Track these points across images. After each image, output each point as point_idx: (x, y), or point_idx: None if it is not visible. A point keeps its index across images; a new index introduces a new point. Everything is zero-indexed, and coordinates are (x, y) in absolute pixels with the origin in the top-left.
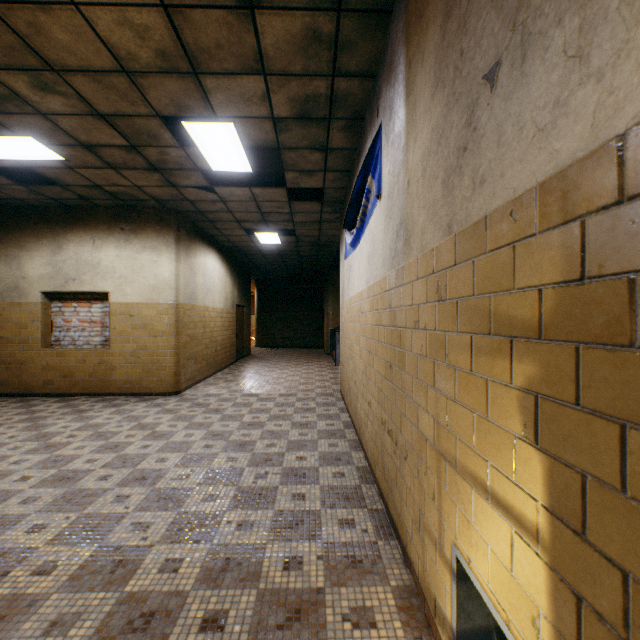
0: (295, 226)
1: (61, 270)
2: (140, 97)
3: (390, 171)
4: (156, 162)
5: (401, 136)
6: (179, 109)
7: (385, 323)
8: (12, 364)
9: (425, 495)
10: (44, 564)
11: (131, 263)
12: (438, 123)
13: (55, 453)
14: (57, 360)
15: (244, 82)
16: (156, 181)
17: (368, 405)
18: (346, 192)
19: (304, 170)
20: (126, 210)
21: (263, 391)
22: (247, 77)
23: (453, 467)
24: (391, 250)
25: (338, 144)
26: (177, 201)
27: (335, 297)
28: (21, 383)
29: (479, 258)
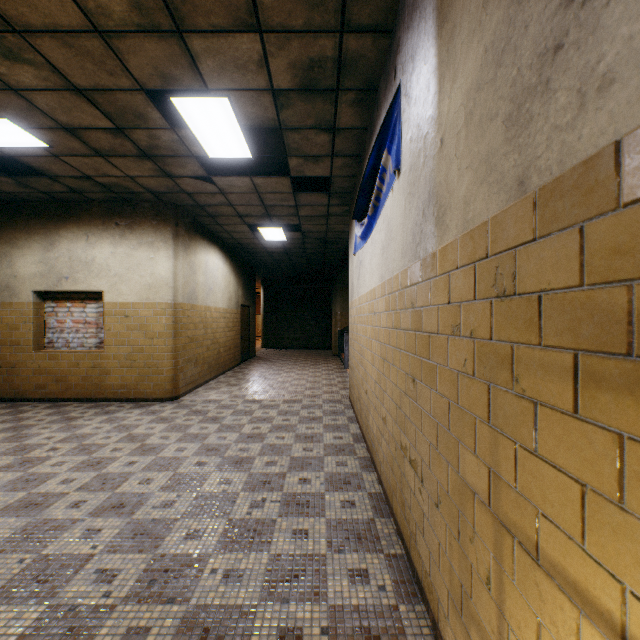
0: (301, 221)
1: (53, 268)
2: (119, 65)
3: (413, 137)
4: (147, 148)
5: (430, 85)
6: (165, 80)
7: (406, 326)
8: (3, 367)
9: (471, 570)
10: None
11: (126, 260)
12: (497, 35)
13: (29, 471)
14: (49, 363)
15: (237, 43)
16: (149, 170)
17: (382, 421)
18: (355, 181)
19: (309, 155)
20: (121, 204)
21: (266, 397)
22: (240, 36)
23: (530, 556)
24: (414, 235)
25: (347, 122)
26: (174, 194)
27: (343, 297)
28: (12, 387)
29: (597, 220)
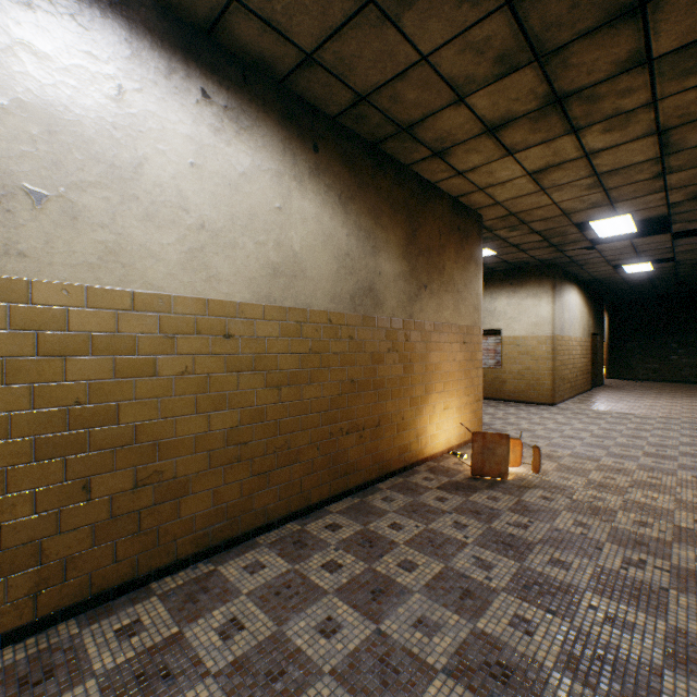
0: (674, 255)
1: None
2: (566, 220)
3: None
4: (555, 243)
5: None
6: (589, 218)
7: None
8: None
9: None
10: (551, 450)
11: (517, 308)
12: None
13: (505, 421)
14: None
15: (646, 198)
16: (547, 251)
17: None
18: None
19: (693, 220)
20: (513, 270)
21: (637, 412)
22: (649, 195)
23: None
24: None
25: None
26: (556, 259)
27: None
28: None
29: None
